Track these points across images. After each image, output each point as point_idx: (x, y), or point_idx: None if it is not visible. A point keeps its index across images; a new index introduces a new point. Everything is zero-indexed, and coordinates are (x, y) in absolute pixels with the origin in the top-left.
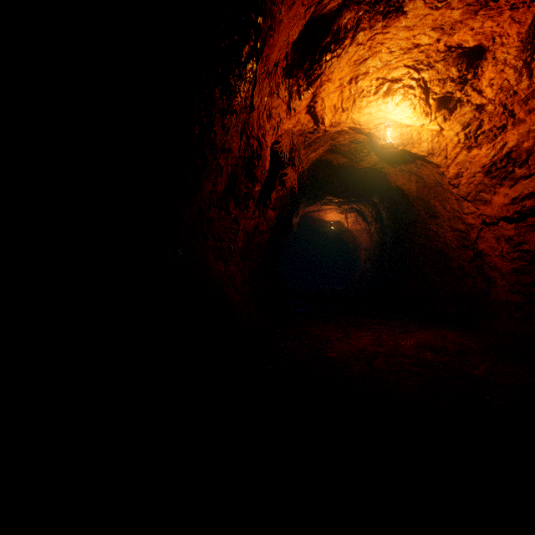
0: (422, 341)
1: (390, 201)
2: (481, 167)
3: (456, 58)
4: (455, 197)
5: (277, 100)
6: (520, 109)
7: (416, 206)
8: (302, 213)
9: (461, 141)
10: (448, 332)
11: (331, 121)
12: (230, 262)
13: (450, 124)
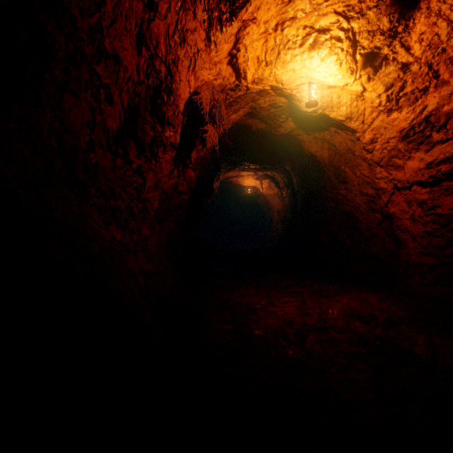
0: (348, 308)
1: (301, 168)
2: (398, 131)
3: (389, 6)
4: (368, 162)
5: (194, 22)
6: (445, 69)
7: (328, 172)
8: (222, 178)
9: (382, 103)
10: (368, 295)
11: (254, 76)
12: (142, 225)
13: (374, 85)
